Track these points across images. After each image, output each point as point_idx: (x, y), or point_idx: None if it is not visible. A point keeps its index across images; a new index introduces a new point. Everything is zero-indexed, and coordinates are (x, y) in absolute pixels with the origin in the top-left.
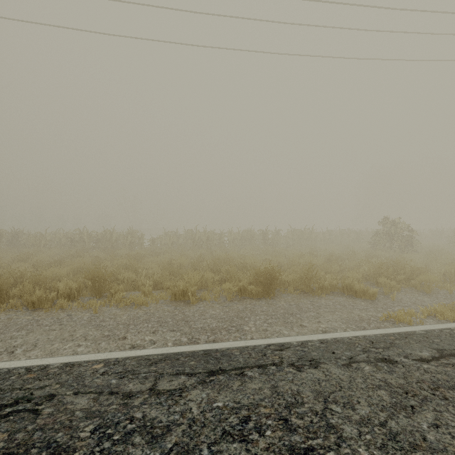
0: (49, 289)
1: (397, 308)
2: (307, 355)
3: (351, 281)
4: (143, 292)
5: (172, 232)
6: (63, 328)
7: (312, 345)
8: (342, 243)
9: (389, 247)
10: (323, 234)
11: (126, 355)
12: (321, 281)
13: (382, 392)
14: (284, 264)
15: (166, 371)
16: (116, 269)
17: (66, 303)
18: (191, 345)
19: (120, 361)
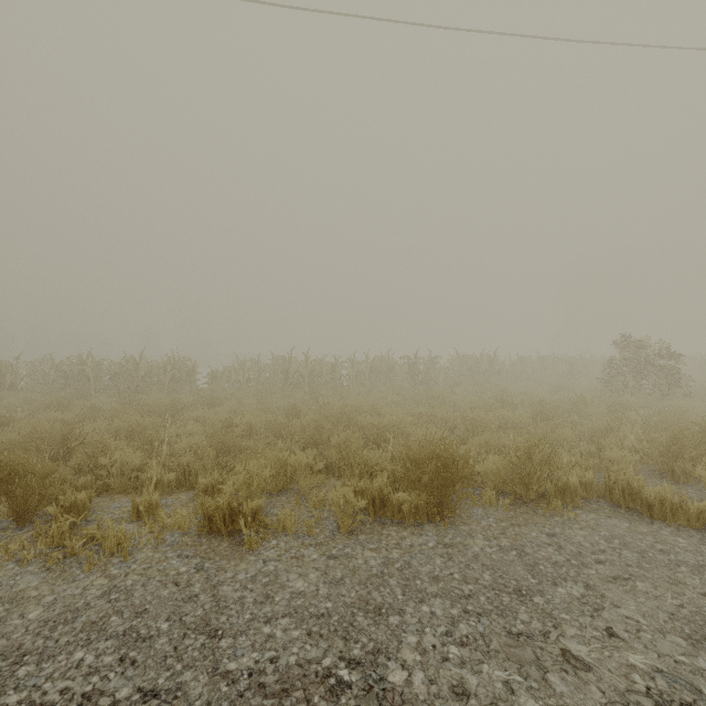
0: None
1: None
2: None
3: (630, 475)
4: (136, 508)
5: (250, 360)
6: None
7: None
8: (546, 380)
9: (638, 387)
10: (511, 365)
11: None
12: (561, 477)
13: None
14: (455, 423)
15: None
16: (98, 442)
17: None
18: None
19: None
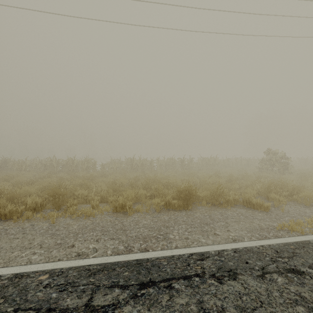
0: (21, 203)
1: (287, 218)
2: (225, 265)
3: (249, 196)
4: (92, 205)
5: (116, 159)
6: (25, 237)
7: (227, 255)
8: (237, 167)
9: (271, 170)
10: (223, 161)
11: (70, 265)
12: (227, 197)
13: (300, 309)
14: (197, 183)
15: (103, 283)
16: (73, 187)
17: (31, 215)
18: (126, 255)
19: (64, 272)
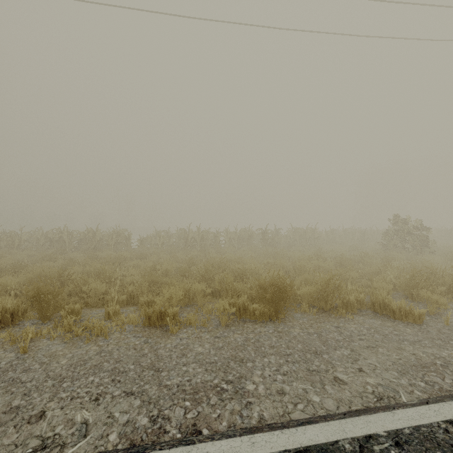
0: None
1: None
2: None
3: (384, 296)
4: (107, 313)
5: (163, 231)
6: None
7: None
8: (347, 243)
9: (402, 247)
10: (326, 234)
11: None
12: (345, 296)
13: None
14: (288, 268)
15: None
16: (81, 278)
17: None
18: None
19: None
